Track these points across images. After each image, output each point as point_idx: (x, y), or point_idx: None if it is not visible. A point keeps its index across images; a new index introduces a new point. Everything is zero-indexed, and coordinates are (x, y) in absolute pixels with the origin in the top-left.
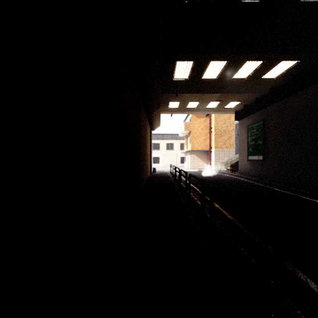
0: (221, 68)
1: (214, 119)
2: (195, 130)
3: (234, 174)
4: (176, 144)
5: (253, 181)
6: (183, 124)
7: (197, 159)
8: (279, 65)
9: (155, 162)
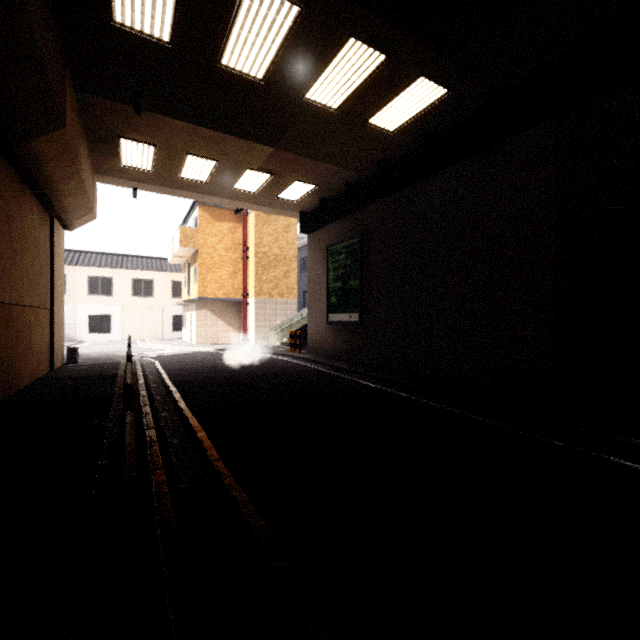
0: (281, 39)
1: (255, 227)
2: (208, 250)
3: (300, 356)
4: (162, 283)
5: (345, 373)
6: (177, 231)
7: (213, 320)
8: (413, 90)
9: (97, 330)
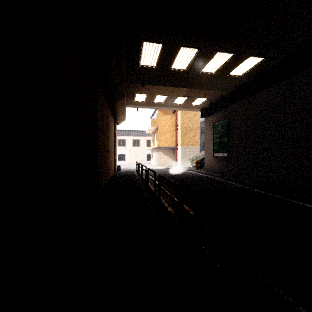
0: (192, 58)
1: (181, 116)
2: (161, 127)
3: (200, 171)
4: (143, 141)
5: (219, 178)
6: (149, 120)
7: (163, 156)
8: (247, 61)
9: (120, 159)
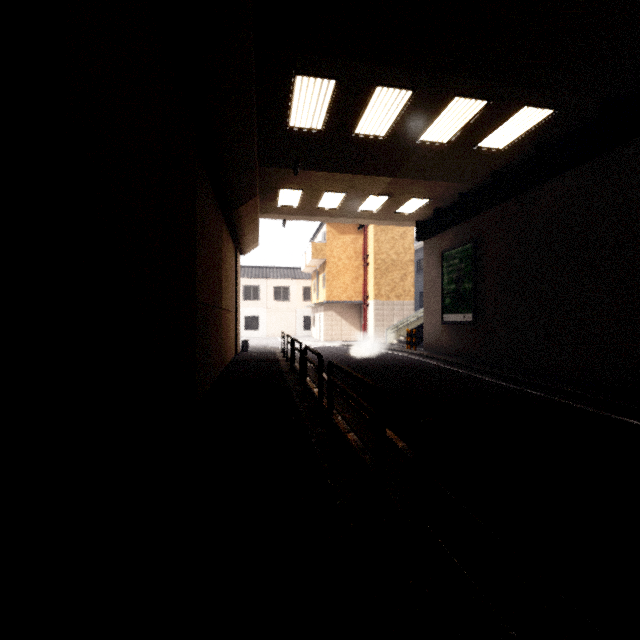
0: (399, 110)
1: (374, 237)
2: (334, 260)
3: (415, 352)
4: (295, 288)
5: (457, 367)
6: (309, 246)
7: (338, 320)
8: (518, 116)
9: (249, 328)
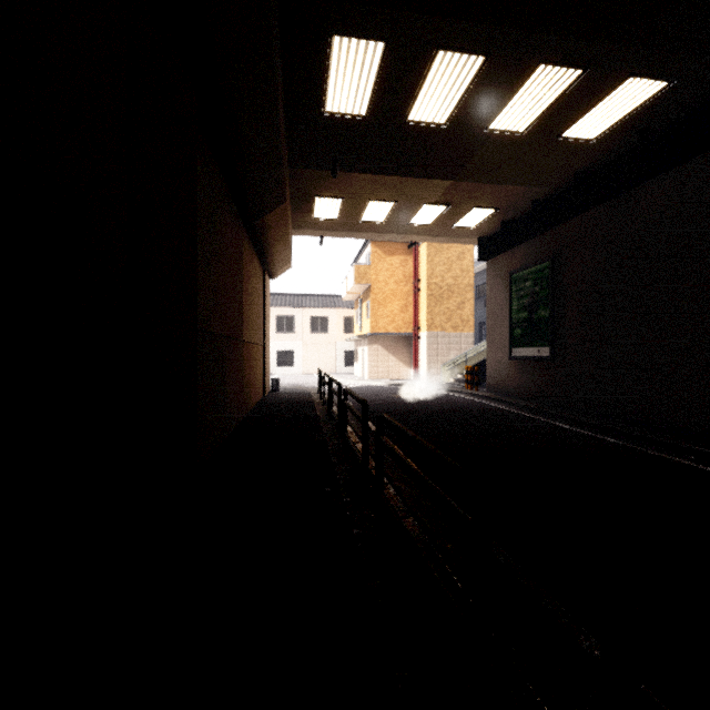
0: (466, 86)
1: (427, 257)
2: (380, 286)
3: (478, 393)
4: (335, 319)
5: (533, 413)
6: (351, 269)
7: (384, 355)
8: (620, 92)
9: (282, 364)
